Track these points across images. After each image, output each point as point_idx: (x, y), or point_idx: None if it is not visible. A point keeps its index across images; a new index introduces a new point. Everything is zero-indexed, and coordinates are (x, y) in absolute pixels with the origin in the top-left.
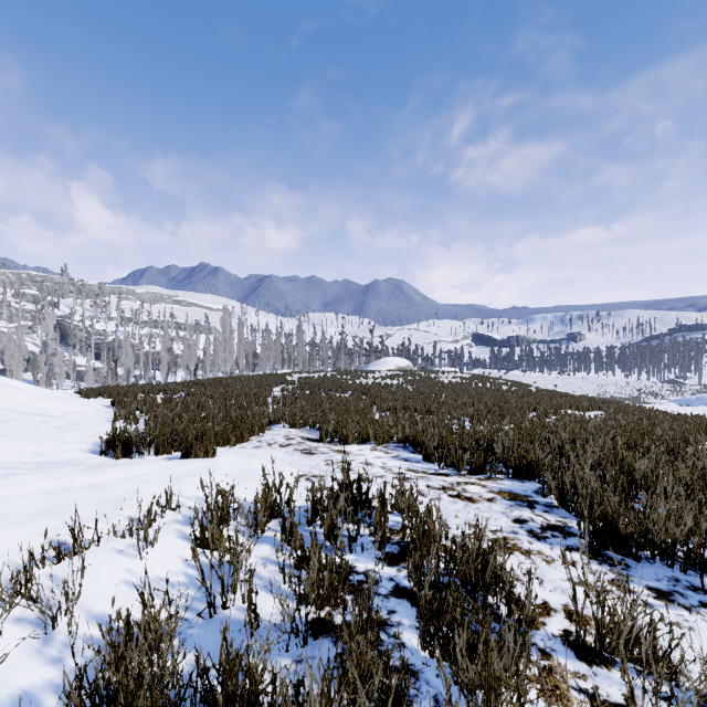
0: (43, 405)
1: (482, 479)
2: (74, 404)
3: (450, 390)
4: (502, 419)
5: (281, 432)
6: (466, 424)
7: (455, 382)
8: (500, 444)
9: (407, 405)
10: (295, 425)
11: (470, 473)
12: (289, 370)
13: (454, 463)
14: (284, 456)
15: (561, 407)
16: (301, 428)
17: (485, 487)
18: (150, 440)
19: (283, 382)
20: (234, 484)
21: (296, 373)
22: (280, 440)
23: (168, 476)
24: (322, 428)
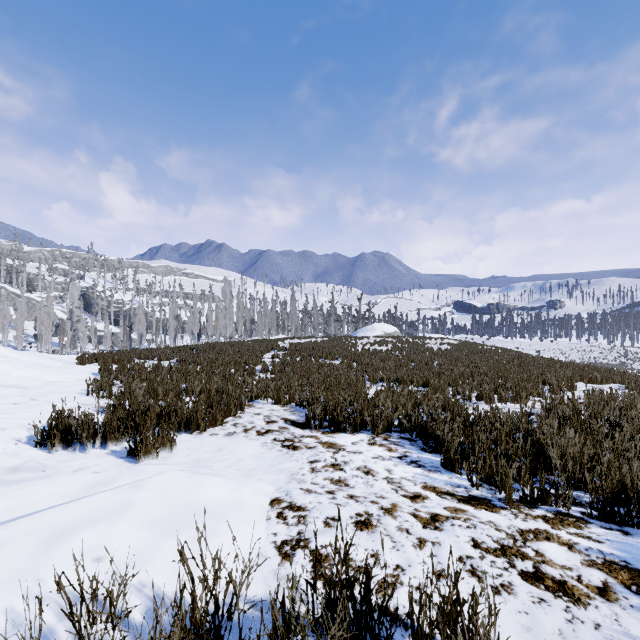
0: (22, 375)
1: (554, 523)
2: (57, 373)
3: (441, 358)
4: (515, 396)
5: (263, 410)
6: (472, 401)
7: (445, 349)
8: (555, 450)
9: (401, 377)
10: (279, 402)
11: (523, 501)
12: (283, 335)
13: (491, 477)
14: (259, 451)
15: (571, 379)
16: (286, 404)
17: (574, 550)
18: (97, 428)
19: (274, 348)
20: (152, 543)
21: (288, 339)
22: (258, 423)
23: (40, 531)
24: (308, 410)
